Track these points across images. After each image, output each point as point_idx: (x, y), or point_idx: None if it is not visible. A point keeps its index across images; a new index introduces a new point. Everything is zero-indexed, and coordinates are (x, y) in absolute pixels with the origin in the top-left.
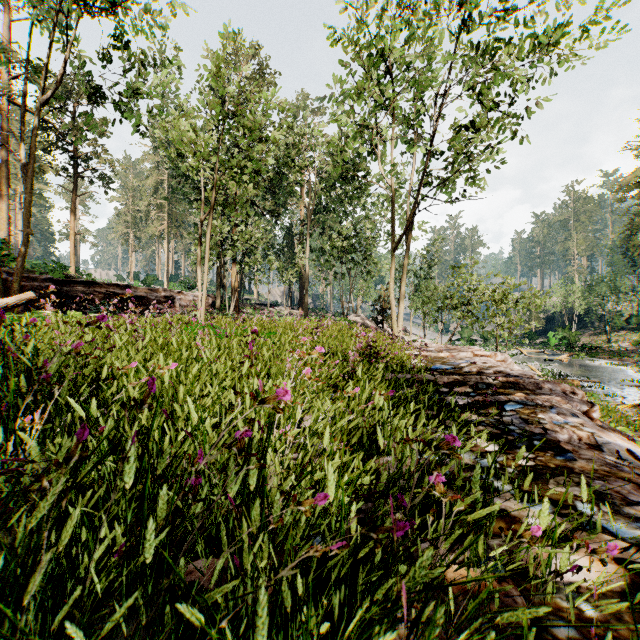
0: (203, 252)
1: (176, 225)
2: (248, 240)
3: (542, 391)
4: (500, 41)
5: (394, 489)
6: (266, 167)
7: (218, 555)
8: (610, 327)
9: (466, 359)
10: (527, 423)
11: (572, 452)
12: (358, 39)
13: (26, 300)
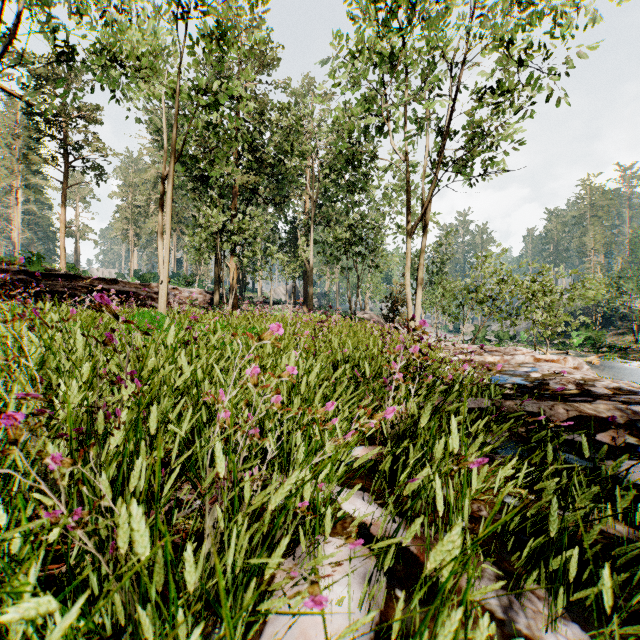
0: (198, 244)
1: (176, 220)
2: (247, 230)
3: None
4: None
5: None
6: (268, 154)
7: None
8: (637, 326)
9: (528, 365)
10: None
11: None
12: None
13: None
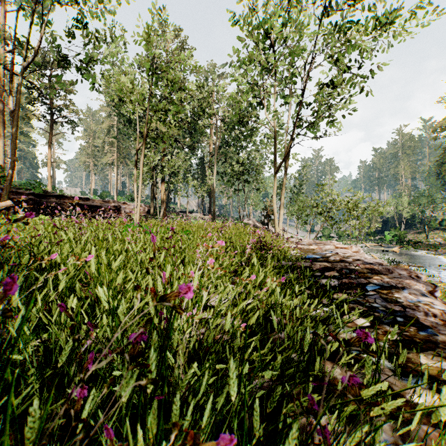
0: None
1: (123, 156)
2: (173, 166)
3: (393, 275)
4: (353, 22)
5: (290, 370)
6: (185, 115)
7: (125, 437)
8: (428, 228)
9: (330, 250)
10: (387, 301)
11: (431, 328)
12: (251, 22)
13: (6, 207)
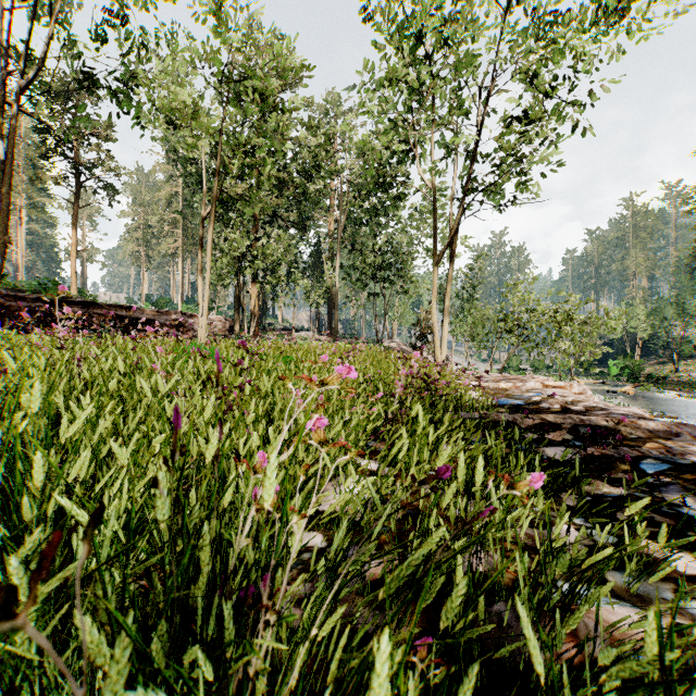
0: (218, 269)
1: (192, 242)
2: (269, 255)
3: (682, 439)
4: (566, 11)
5: None
6: (290, 175)
7: None
8: (678, 355)
9: (536, 391)
10: None
11: None
12: (396, 15)
13: None
